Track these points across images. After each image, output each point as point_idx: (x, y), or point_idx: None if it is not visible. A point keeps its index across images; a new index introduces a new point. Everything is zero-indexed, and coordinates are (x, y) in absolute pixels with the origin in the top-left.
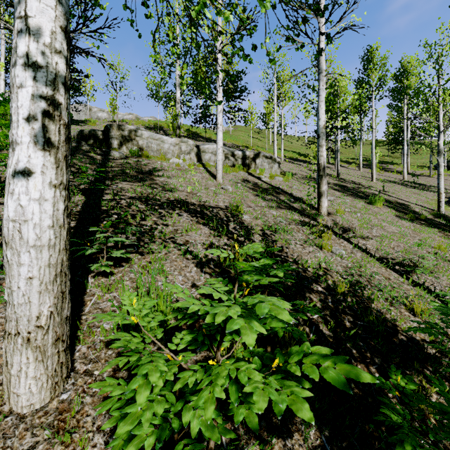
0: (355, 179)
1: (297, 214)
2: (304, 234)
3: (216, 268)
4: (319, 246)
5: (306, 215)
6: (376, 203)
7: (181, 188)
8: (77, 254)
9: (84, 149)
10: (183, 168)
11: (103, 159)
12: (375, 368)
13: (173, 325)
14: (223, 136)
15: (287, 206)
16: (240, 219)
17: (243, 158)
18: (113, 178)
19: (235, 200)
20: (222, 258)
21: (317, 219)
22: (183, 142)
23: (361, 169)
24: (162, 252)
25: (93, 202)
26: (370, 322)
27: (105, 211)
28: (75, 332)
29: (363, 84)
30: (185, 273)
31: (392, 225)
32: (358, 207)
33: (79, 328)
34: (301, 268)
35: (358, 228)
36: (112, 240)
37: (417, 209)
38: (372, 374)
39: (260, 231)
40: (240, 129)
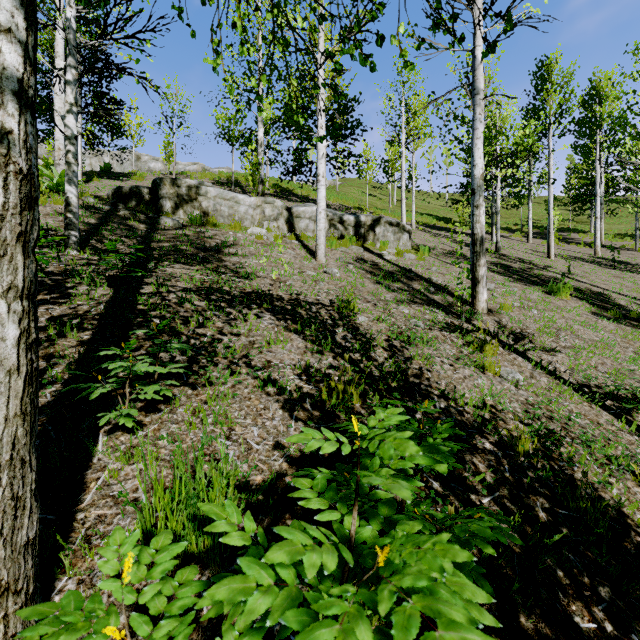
0: (523, 256)
1: (440, 312)
2: (453, 346)
3: (315, 411)
4: (479, 366)
5: (454, 314)
6: (560, 293)
7: (263, 272)
8: (80, 395)
9: (122, 215)
10: (266, 242)
11: (147, 230)
12: (602, 609)
13: (215, 614)
14: (327, 193)
15: (424, 299)
16: (354, 321)
17: (356, 226)
18: (160, 258)
19: (344, 291)
20: (325, 392)
21: (472, 320)
22: (267, 203)
23: (530, 240)
24: (227, 383)
25: (125, 297)
26: (582, 512)
27: (142, 312)
28: (60, 548)
29: (541, 112)
30: (263, 422)
31: (589, 328)
32: (533, 300)
33: (68, 539)
34: (455, 408)
35: (536, 333)
36: (139, 371)
37: (622, 302)
38: (599, 624)
39: (385, 342)
40: (350, 184)
